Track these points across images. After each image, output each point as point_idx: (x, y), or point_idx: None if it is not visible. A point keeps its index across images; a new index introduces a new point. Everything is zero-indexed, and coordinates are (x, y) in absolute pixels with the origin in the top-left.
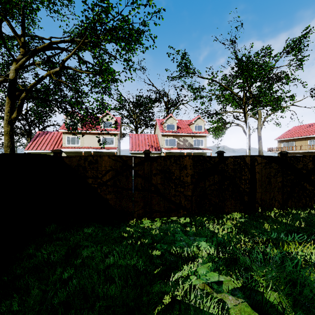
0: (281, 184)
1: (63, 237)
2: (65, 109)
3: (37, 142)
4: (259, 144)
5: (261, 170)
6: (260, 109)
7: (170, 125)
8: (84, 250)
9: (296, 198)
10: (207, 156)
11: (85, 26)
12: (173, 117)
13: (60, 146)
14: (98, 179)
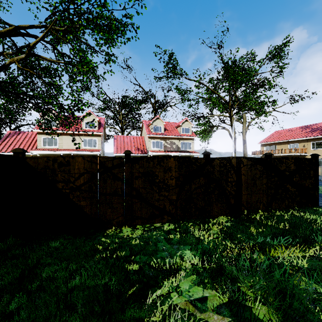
0: (266, 186)
1: (20, 254)
2: (36, 104)
3: (6, 143)
4: (244, 147)
5: (247, 171)
6: (245, 112)
7: (157, 127)
8: (45, 269)
9: (279, 200)
10: (193, 158)
11: (54, 5)
12: (160, 119)
13: (35, 148)
14: (70, 184)
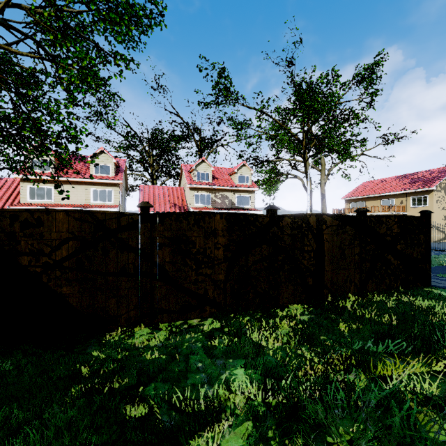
0: (359, 258)
1: None
2: (2, 129)
3: None
4: (323, 204)
5: (332, 236)
6: (324, 154)
7: (202, 174)
8: None
9: (377, 278)
10: (251, 215)
11: None
12: (207, 163)
13: (16, 202)
14: (43, 257)
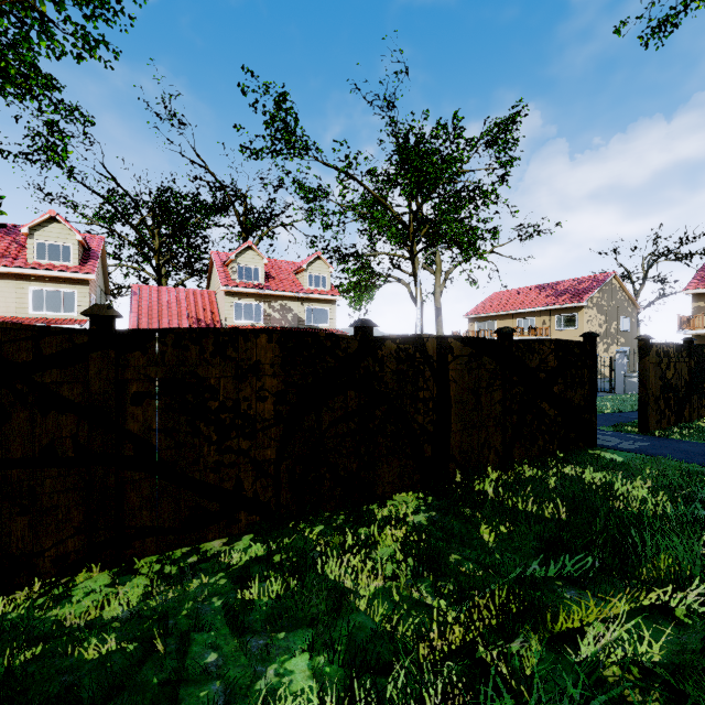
0: (501, 408)
1: None
2: None
3: None
4: (438, 324)
5: (461, 373)
6: (442, 246)
7: (247, 269)
8: None
9: (527, 438)
10: (328, 336)
11: None
12: (256, 251)
13: None
14: None
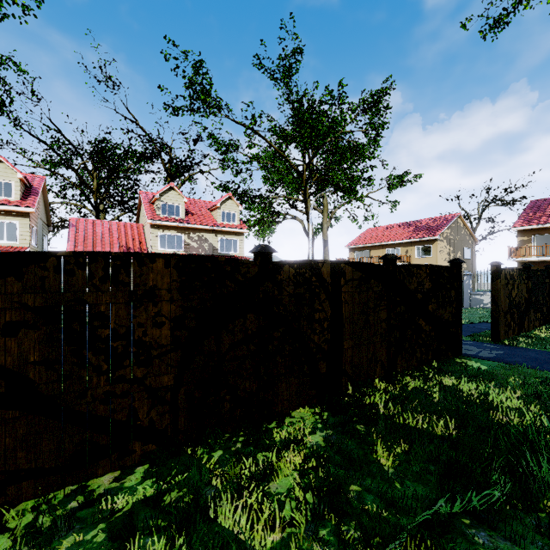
0: (386, 325)
1: None
2: None
3: None
4: (325, 253)
5: (352, 295)
6: (329, 190)
7: (169, 206)
8: None
9: (408, 351)
10: (227, 260)
11: None
12: (177, 191)
13: None
14: None
